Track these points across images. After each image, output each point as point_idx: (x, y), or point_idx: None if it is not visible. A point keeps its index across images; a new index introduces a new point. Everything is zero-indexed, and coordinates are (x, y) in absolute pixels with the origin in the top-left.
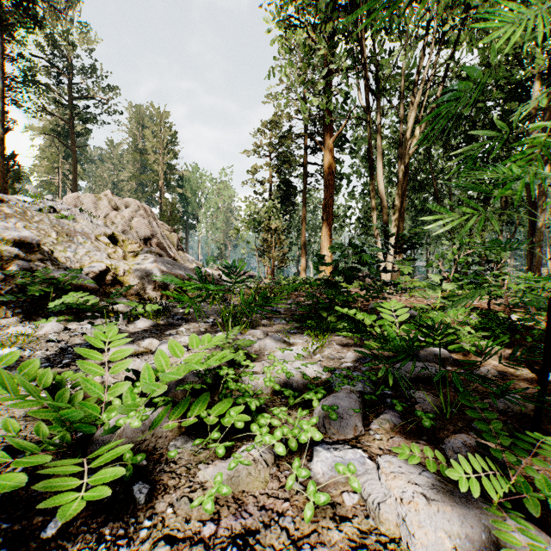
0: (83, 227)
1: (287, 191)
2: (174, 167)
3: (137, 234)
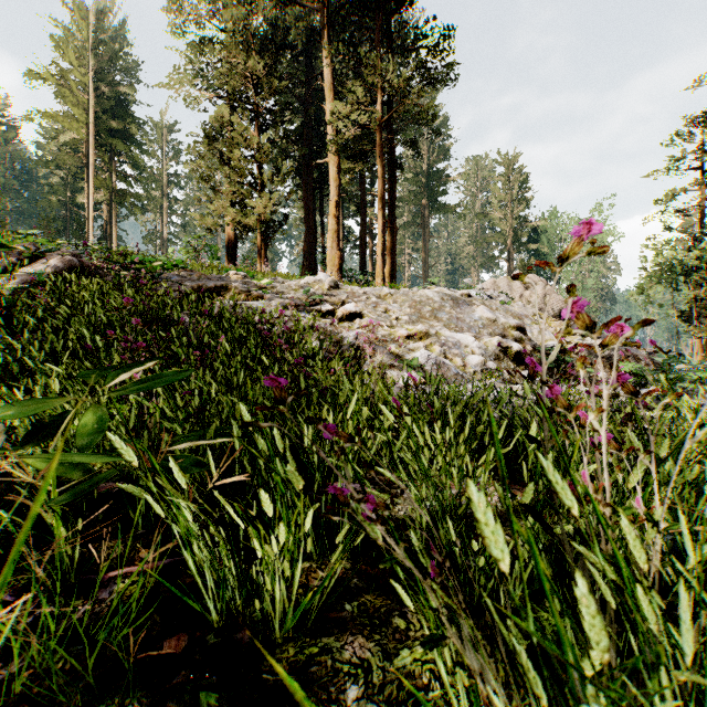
0: (519, 310)
1: None
2: (525, 219)
3: (552, 311)
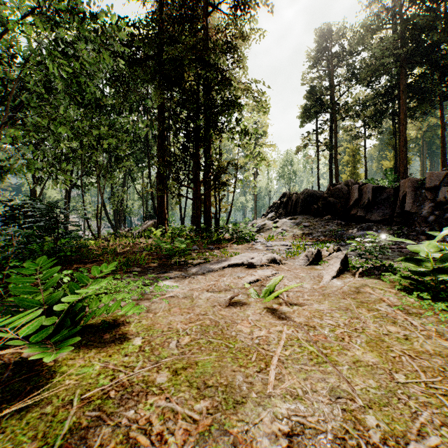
0: None
1: None
2: None
3: None
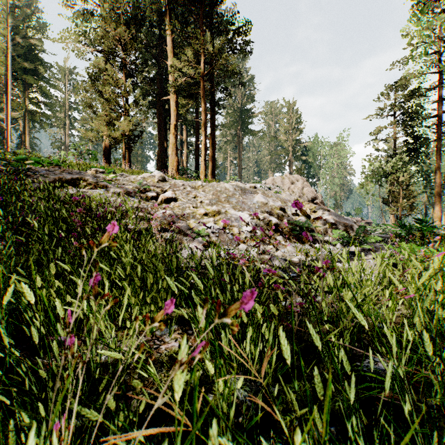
0: (286, 197)
1: (416, 144)
2: (299, 141)
3: (307, 198)
